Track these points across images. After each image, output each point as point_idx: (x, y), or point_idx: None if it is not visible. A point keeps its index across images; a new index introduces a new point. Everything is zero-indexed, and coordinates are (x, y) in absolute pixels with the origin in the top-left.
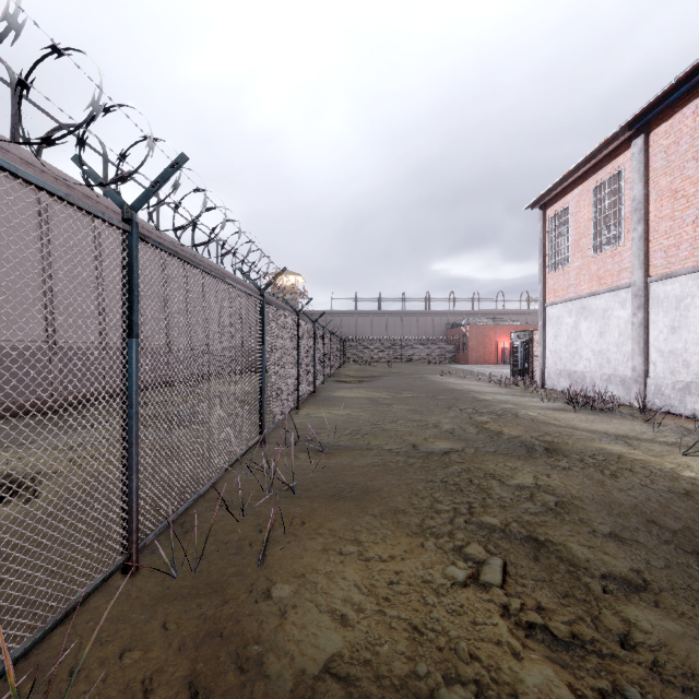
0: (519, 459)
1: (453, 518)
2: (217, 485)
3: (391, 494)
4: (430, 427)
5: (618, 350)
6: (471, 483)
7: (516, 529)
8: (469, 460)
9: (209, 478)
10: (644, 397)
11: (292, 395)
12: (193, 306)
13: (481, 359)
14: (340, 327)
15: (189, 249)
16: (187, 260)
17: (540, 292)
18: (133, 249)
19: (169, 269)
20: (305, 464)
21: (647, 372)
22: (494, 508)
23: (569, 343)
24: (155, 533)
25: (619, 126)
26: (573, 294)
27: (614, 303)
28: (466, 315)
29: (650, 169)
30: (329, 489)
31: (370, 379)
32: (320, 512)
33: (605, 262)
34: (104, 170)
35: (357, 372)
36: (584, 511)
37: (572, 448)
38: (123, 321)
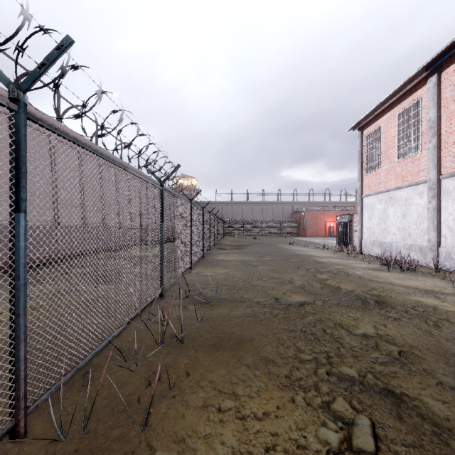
0: (358, 310)
1: (316, 369)
2: (121, 335)
3: (261, 344)
4: (287, 283)
5: (417, 227)
6: (325, 333)
7: (372, 381)
8: (319, 311)
9: (115, 328)
10: (439, 260)
11: (186, 260)
12: (122, 197)
13: (315, 234)
14: (221, 212)
15: (118, 159)
16: (88, 148)
17: (358, 187)
18: (20, 128)
19: (105, 172)
20: (193, 315)
21: (439, 243)
22: (348, 358)
23: (380, 222)
24: (50, 392)
25: (419, 68)
26: (383, 188)
27: (414, 194)
28: (305, 204)
29: (442, 98)
30: (211, 339)
31: (241, 247)
32: (203, 363)
33: (407, 165)
34: (57, 103)
35: (233, 243)
36: (425, 362)
37: (396, 301)
38: (11, 197)
